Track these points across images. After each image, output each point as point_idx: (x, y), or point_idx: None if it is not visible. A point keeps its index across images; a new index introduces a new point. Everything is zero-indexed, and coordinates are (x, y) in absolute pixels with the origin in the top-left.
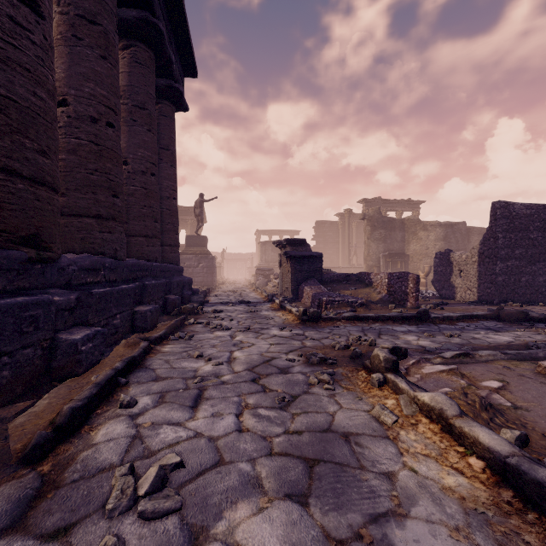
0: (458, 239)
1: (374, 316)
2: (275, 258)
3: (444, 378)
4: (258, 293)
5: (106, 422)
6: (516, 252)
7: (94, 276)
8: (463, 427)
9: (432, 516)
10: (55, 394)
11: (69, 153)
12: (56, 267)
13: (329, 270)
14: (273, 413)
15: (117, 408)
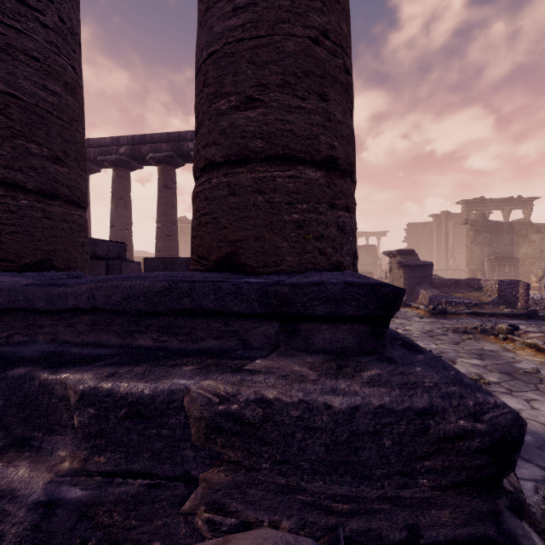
0: None
1: (490, 312)
2: (368, 262)
3: (540, 338)
4: None
5: None
6: None
7: None
8: (544, 347)
9: (529, 363)
10: None
11: None
12: None
13: (436, 275)
14: (452, 345)
15: None
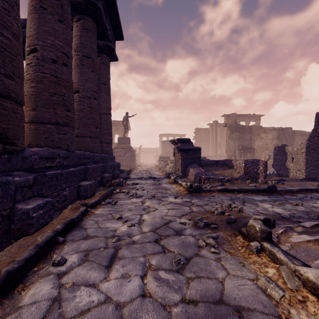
0: (287, 138)
1: (238, 189)
2: (170, 151)
3: (312, 248)
4: (160, 172)
5: (37, 281)
6: None
7: (51, 162)
8: None
9: None
10: (6, 252)
11: (38, 83)
12: (21, 156)
13: (205, 157)
14: (171, 276)
15: (50, 265)
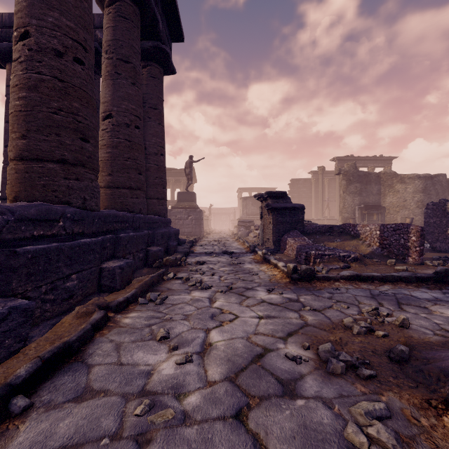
0: (438, 191)
1: (381, 275)
2: (254, 212)
3: None
4: (240, 243)
5: None
6: None
7: (45, 229)
8: None
9: None
10: None
11: (30, 90)
12: None
13: (310, 221)
14: None
15: None
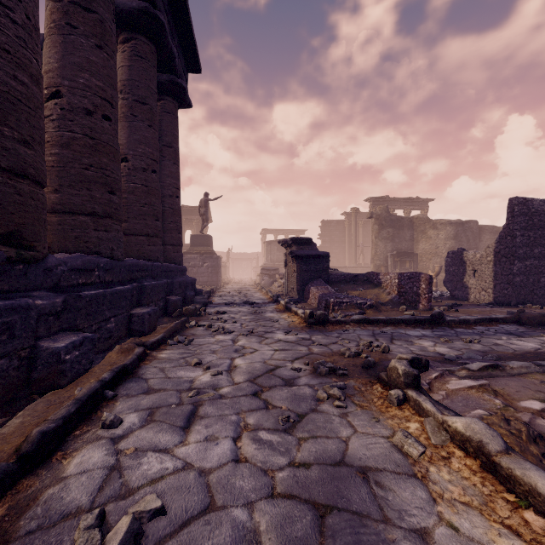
0: (469, 237)
1: (386, 319)
2: (280, 258)
3: (473, 396)
4: (263, 294)
5: (83, 447)
6: (535, 251)
7: (87, 277)
8: (513, 469)
9: None
10: (30, 411)
11: (62, 148)
12: (42, 267)
13: (336, 269)
14: (276, 437)
15: (98, 428)
